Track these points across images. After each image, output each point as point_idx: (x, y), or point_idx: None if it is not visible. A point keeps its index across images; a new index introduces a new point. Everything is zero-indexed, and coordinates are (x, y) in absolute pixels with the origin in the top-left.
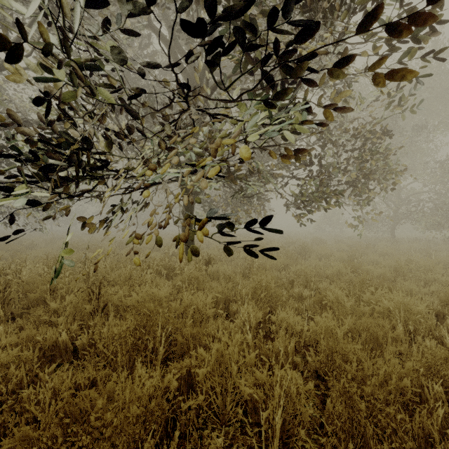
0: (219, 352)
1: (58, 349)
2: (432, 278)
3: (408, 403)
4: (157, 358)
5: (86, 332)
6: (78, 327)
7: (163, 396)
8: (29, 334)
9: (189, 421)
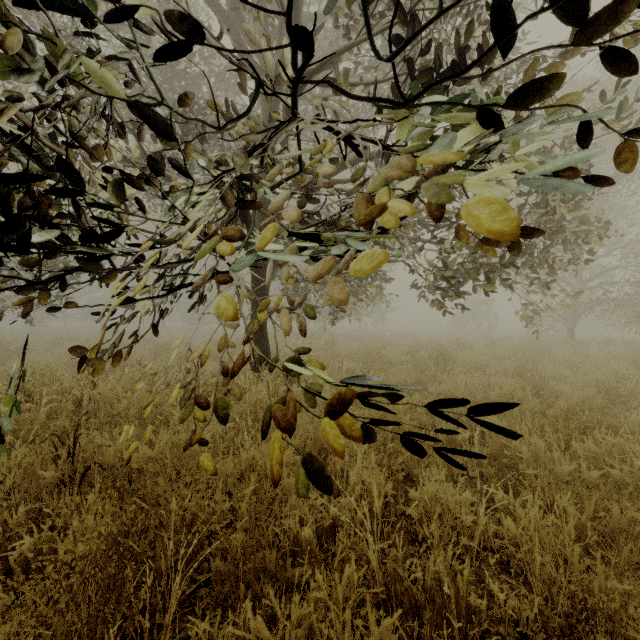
0: (303, 627)
1: None
2: None
3: None
4: (168, 603)
5: (36, 530)
6: (21, 518)
7: None
8: None
9: None
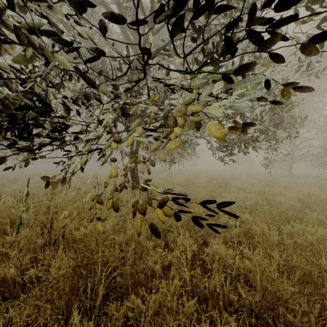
0: (157, 303)
1: (6, 283)
2: None
3: None
4: (97, 297)
5: (35, 266)
6: (28, 260)
7: None
8: None
9: None
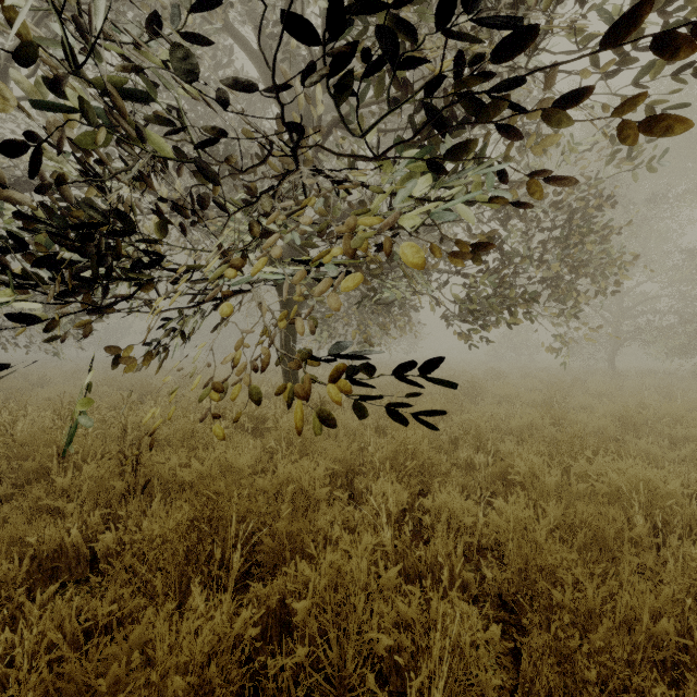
0: (334, 568)
1: (65, 556)
2: (682, 435)
3: (665, 659)
4: (230, 574)
5: (113, 528)
6: (100, 519)
7: (235, 646)
8: (14, 533)
9: (282, 691)
